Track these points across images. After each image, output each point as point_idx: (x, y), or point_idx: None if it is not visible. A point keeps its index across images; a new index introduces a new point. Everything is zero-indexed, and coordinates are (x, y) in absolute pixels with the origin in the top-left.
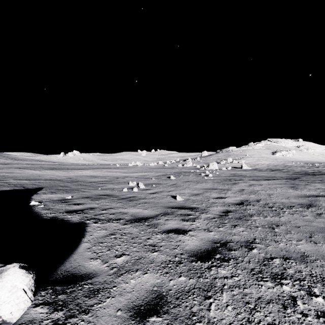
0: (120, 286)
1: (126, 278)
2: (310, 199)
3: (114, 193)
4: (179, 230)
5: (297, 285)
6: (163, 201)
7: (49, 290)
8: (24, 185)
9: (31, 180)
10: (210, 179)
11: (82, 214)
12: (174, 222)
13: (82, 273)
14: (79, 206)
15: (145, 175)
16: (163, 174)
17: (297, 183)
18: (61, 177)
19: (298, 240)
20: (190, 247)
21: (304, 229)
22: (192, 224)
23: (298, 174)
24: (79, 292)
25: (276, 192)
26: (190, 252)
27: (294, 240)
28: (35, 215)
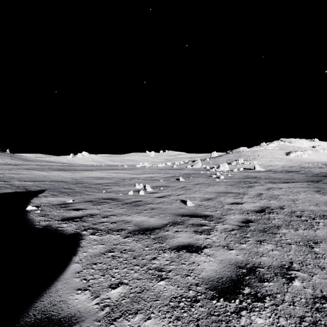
0: None
1: (121, 326)
2: None
3: (118, 197)
4: (192, 247)
5: None
6: (171, 206)
7: None
8: (27, 186)
9: (36, 182)
10: (222, 181)
11: (79, 222)
12: (186, 235)
13: (61, 316)
14: (78, 213)
15: (153, 177)
16: (171, 176)
17: (321, 187)
18: (67, 178)
19: None
20: (207, 273)
21: None
22: (207, 238)
23: (319, 176)
24: None
25: (300, 197)
26: (208, 281)
27: None
28: (27, 222)
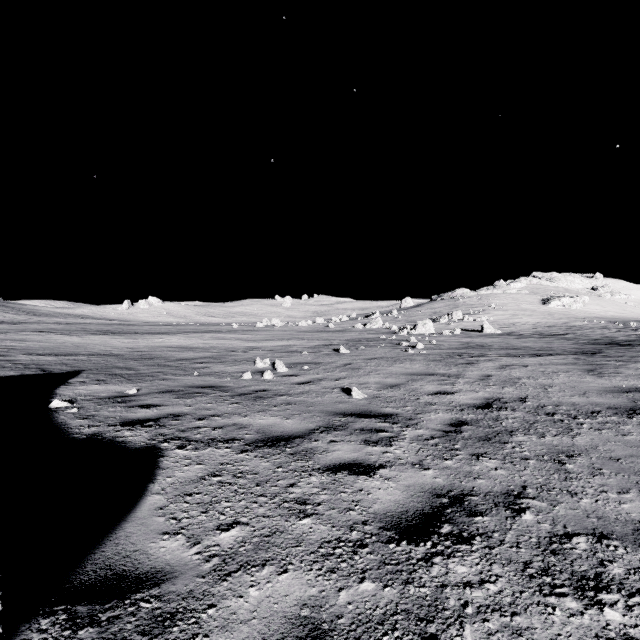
0: (224, 606)
1: (240, 583)
2: (631, 396)
3: (224, 383)
4: (359, 466)
5: (638, 608)
6: (324, 400)
7: (60, 616)
8: (45, 365)
9: (61, 356)
10: (420, 354)
11: (154, 428)
12: (349, 447)
13: (140, 571)
14: (150, 412)
15: (289, 346)
16: (324, 344)
17: (599, 363)
18: (121, 349)
19: (622, 492)
20: (383, 505)
21: (631, 465)
22: (385, 451)
23: (599, 344)
24: (128, 622)
25: (558, 381)
26: (383, 517)
27: (613, 492)
28: (56, 429)
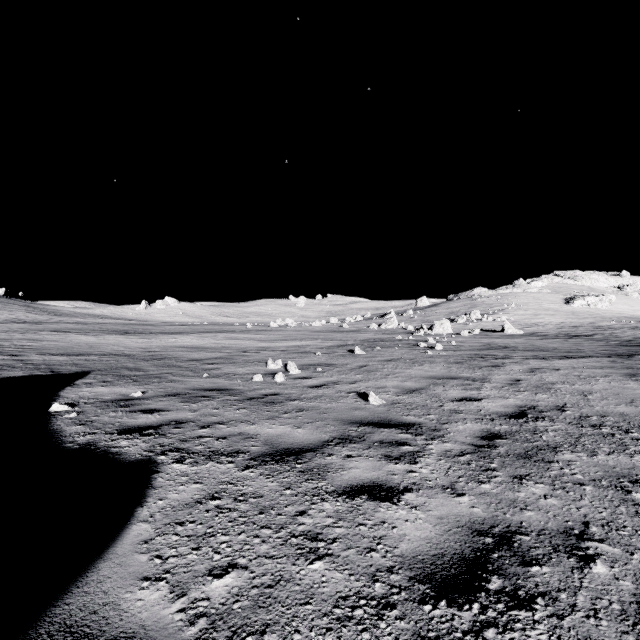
0: None
1: None
2: None
3: (233, 386)
4: (380, 489)
5: None
6: (339, 406)
7: None
8: (55, 365)
9: (73, 355)
10: (439, 355)
11: (152, 437)
12: (367, 464)
13: (106, 638)
14: (152, 417)
15: (302, 347)
16: (338, 345)
17: (639, 366)
18: (133, 349)
19: None
20: (411, 544)
21: None
22: (410, 470)
23: (633, 345)
24: None
25: (598, 387)
26: (413, 563)
27: None
28: (49, 437)
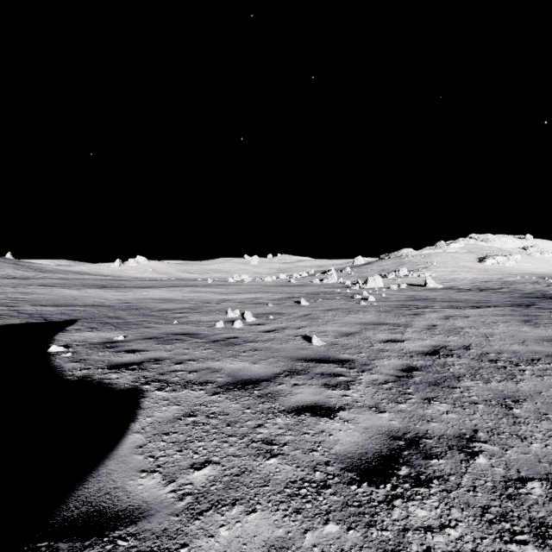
0: (196, 546)
1: (211, 522)
2: None
3: (199, 331)
4: (320, 408)
5: None
6: (287, 346)
7: None
8: (47, 314)
9: (61, 306)
10: (371, 306)
11: (137, 371)
12: (310, 390)
13: (119, 509)
14: (135, 356)
15: (256, 299)
16: (287, 297)
17: (534, 314)
18: (112, 301)
19: None
20: (343, 446)
21: None
22: (344, 394)
23: (531, 297)
24: None
25: (498, 330)
26: (344, 458)
27: None
28: (52, 372)
